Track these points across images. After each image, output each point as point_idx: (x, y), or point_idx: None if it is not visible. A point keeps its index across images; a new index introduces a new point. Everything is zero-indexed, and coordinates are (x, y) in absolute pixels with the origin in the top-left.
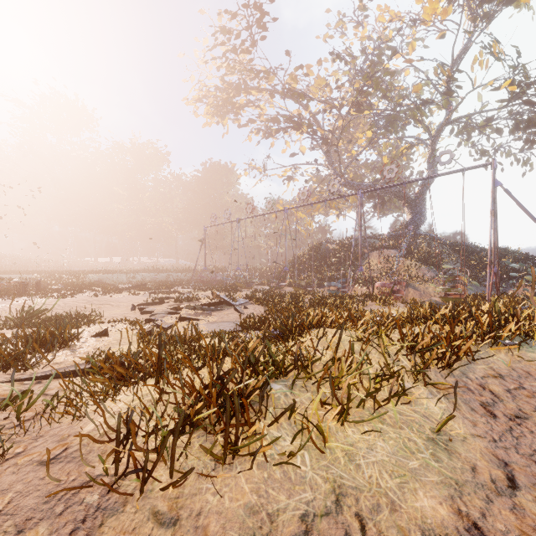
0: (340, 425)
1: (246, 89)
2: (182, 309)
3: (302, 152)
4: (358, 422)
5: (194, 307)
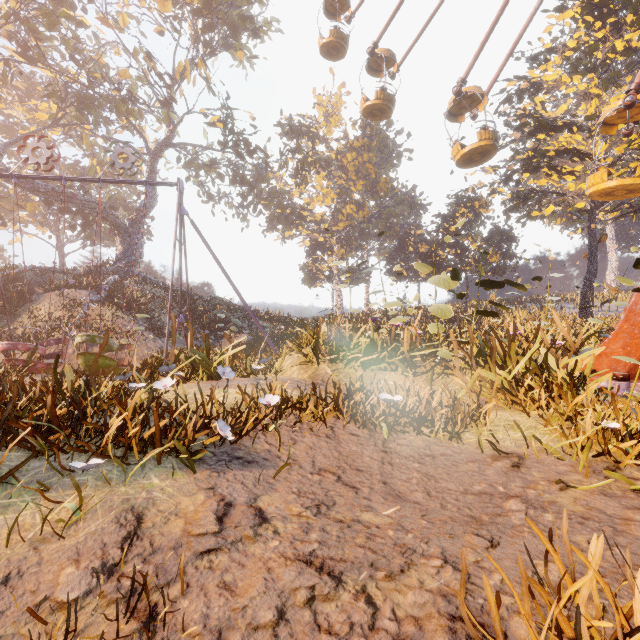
0: None
1: None
2: None
3: None
4: None
5: None
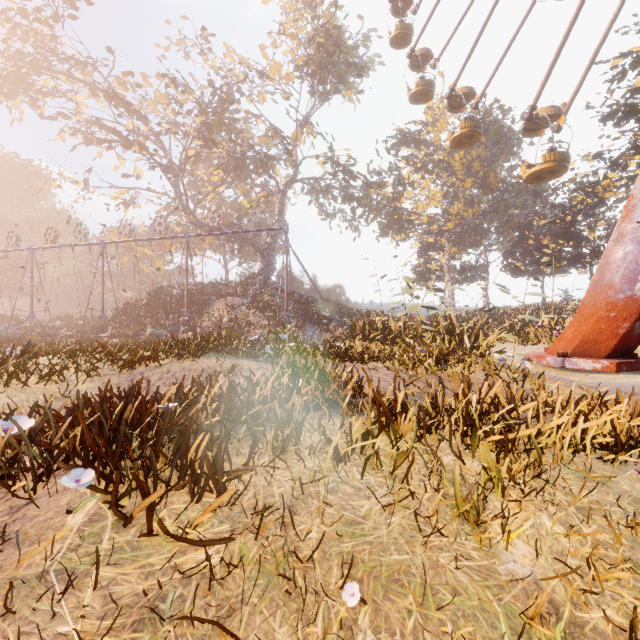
0: None
1: (51, 70)
2: None
3: (139, 175)
4: None
5: None
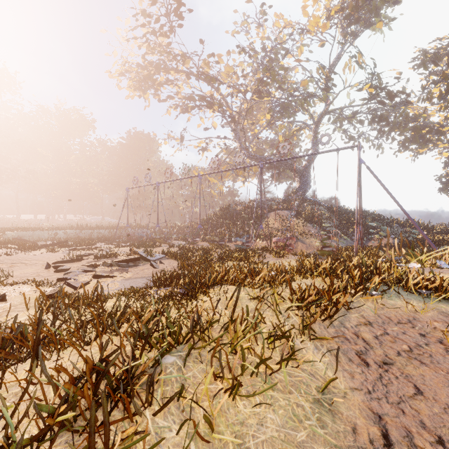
0: (232, 399)
1: (165, 68)
2: (98, 266)
3: (214, 127)
4: (248, 397)
5: (111, 264)
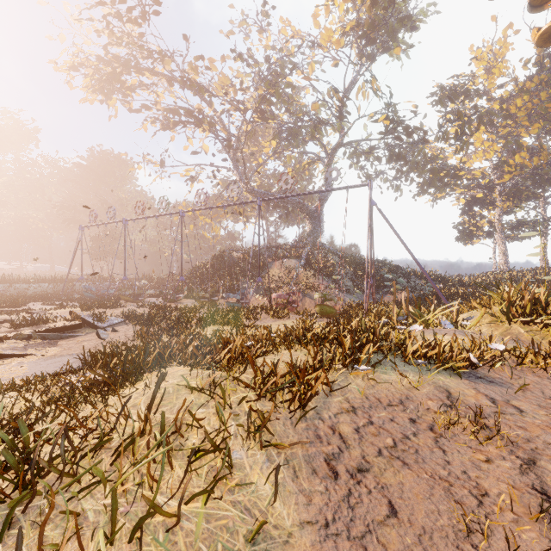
0: None
1: (138, 68)
2: (6, 340)
3: (205, 151)
4: None
5: (29, 336)
